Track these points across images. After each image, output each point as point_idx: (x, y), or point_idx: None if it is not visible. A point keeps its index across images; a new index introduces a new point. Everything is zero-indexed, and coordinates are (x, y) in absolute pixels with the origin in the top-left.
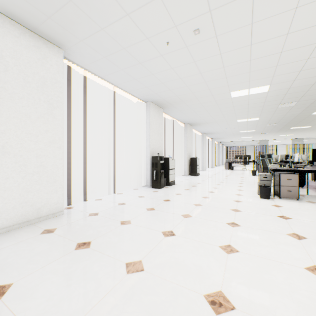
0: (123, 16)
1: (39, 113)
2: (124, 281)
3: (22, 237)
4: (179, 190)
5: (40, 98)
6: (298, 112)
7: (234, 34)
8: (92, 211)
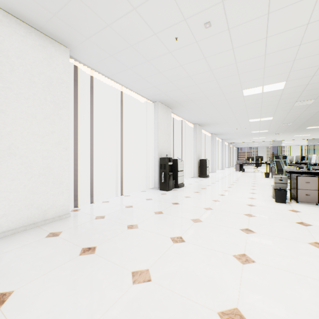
0: (129, 10)
1: (45, 113)
2: (130, 293)
3: (28, 240)
4: (188, 192)
5: (46, 99)
6: (316, 110)
7: (248, 26)
8: (98, 214)
